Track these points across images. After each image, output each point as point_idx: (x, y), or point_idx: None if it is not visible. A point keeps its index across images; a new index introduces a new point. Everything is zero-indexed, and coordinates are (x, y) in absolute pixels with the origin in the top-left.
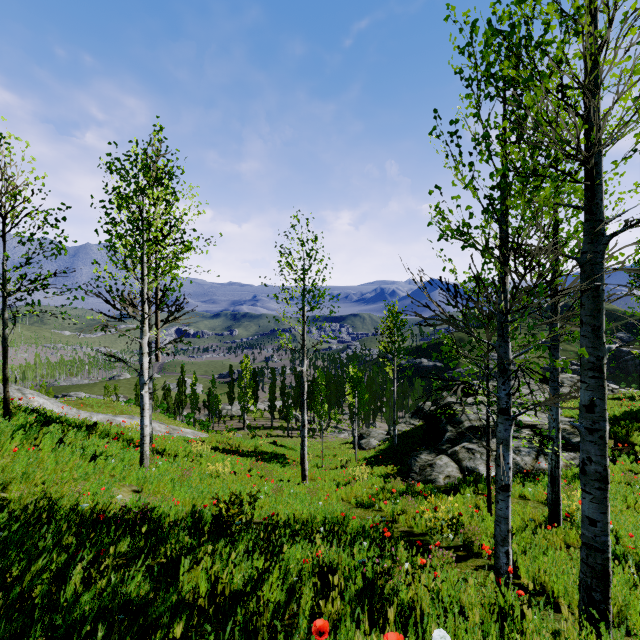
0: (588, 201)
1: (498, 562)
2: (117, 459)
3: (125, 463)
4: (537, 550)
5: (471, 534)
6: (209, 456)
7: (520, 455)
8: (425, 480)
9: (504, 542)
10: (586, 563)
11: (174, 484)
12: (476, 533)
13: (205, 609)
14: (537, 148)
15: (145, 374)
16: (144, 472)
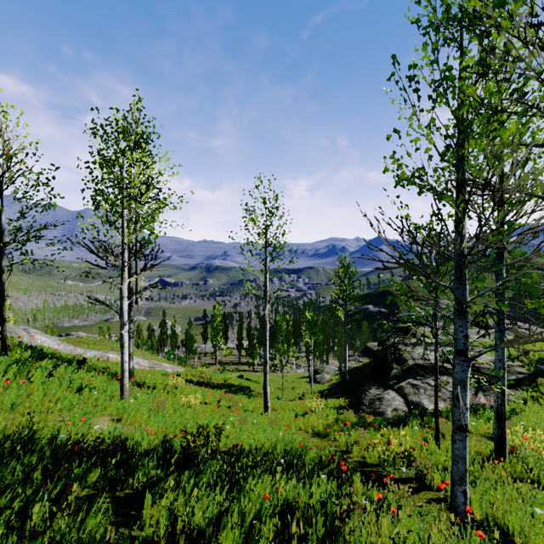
0: None
1: (455, 501)
2: (100, 391)
3: (107, 394)
4: (487, 485)
5: (423, 468)
6: (184, 388)
7: None
8: (374, 412)
9: (461, 482)
10: None
11: (149, 414)
12: (427, 467)
13: None
14: (505, 80)
15: (125, 316)
16: (123, 403)
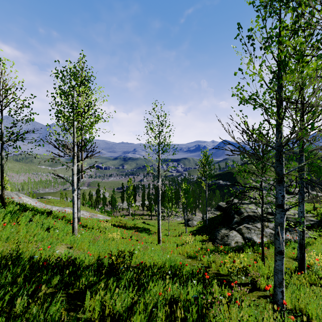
0: None
1: (276, 297)
2: (60, 230)
3: (64, 232)
4: (294, 287)
5: (255, 277)
6: (110, 229)
7: None
8: (224, 244)
9: (280, 285)
10: None
11: (89, 244)
12: (257, 276)
13: None
14: (310, 34)
15: (75, 185)
16: (74, 237)
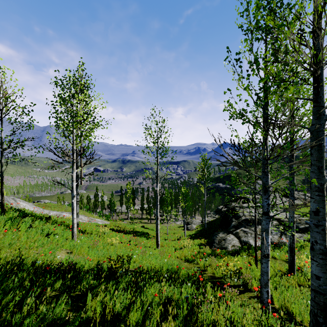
0: (315, 95)
1: (262, 297)
2: (59, 236)
3: (64, 238)
4: (283, 288)
5: (246, 279)
6: (109, 233)
7: (272, 234)
8: (221, 247)
9: (266, 286)
10: (314, 301)
11: (89, 249)
12: (249, 278)
13: (99, 323)
14: (286, 65)
15: (74, 191)
16: (73, 242)
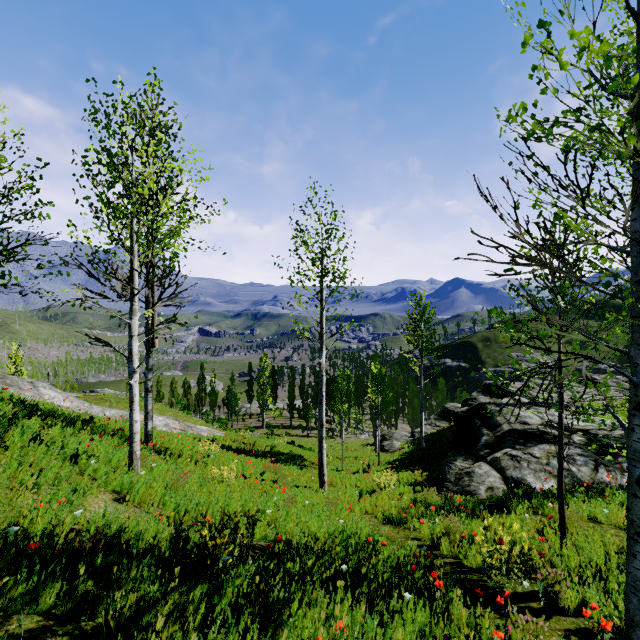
0: None
1: None
2: (100, 460)
3: (113, 464)
4: None
5: (552, 580)
6: (219, 456)
7: (575, 465)
8: (463, 491)
9: None
10: None
11: (165, 492)
12: (559, 579)
13: None
14: None
15: (135, 360)
16: (132, 476)
